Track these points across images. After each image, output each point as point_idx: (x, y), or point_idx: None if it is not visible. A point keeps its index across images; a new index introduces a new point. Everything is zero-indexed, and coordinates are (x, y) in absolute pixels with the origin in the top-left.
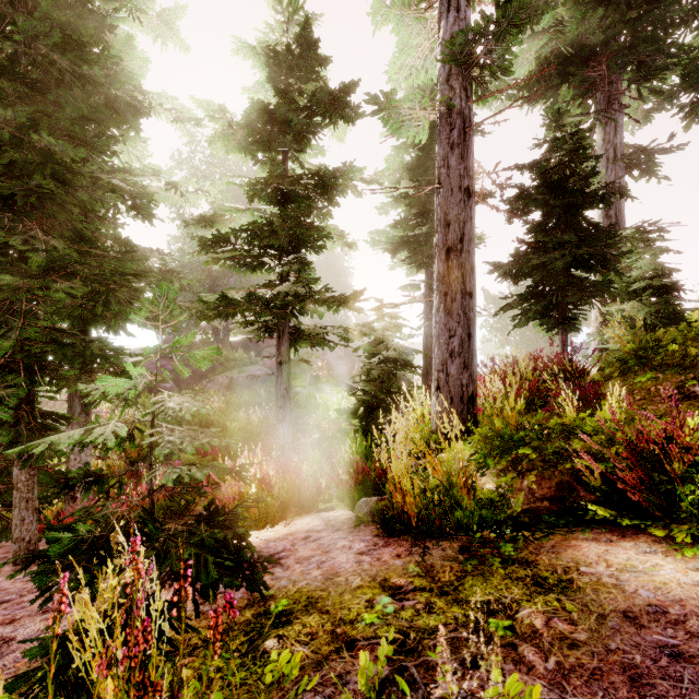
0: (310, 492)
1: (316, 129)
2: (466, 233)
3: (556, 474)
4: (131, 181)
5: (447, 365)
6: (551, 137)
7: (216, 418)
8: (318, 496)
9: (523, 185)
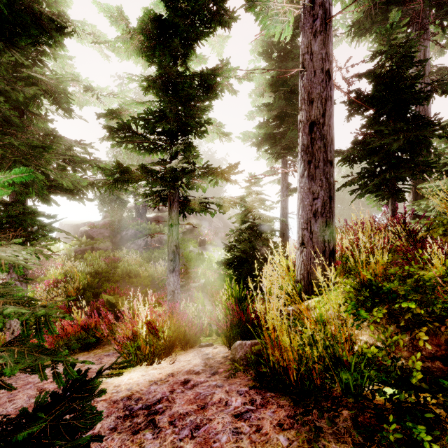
0: (193, 330)
1: (199, 35)
2: (327, 109)
3: (443, 330)
4: (48, 76)
5: (311, 223)
6: (383, 49)
7: (133, 268)
8: (200, 334)
9: (360, 89)
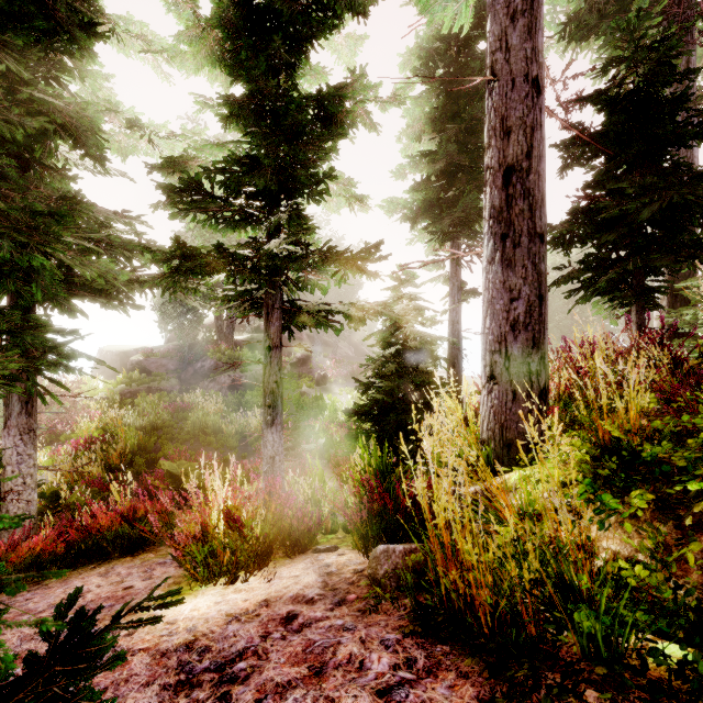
0: (305, 524)
1: (314, 30)
2: (535, 145)
3: None
4: (65, 100)
5: (506, 342)
6: (622, 55)
7: (211, 420)
8: (316, 530)
9: (582, 123)
